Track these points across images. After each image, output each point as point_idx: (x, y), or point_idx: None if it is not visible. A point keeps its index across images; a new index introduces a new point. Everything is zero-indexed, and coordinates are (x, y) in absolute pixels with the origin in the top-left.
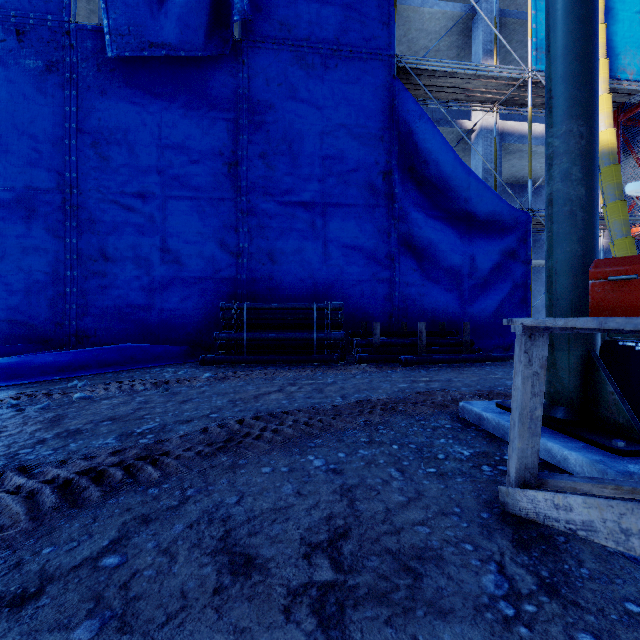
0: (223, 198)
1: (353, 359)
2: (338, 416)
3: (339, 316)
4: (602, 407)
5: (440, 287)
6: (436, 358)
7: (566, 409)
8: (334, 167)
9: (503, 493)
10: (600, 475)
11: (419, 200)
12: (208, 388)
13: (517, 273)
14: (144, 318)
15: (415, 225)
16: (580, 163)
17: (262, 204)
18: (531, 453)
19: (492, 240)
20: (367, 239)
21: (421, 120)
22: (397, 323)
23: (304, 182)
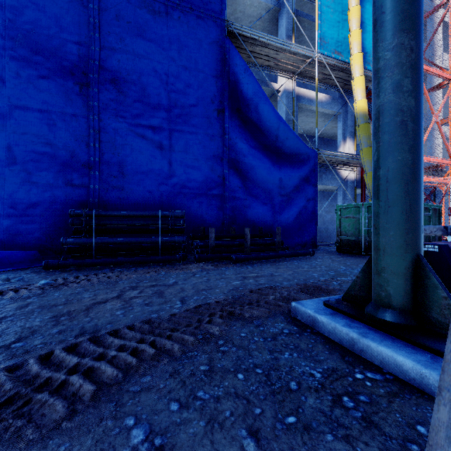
0: (74, 114)
1: (193, 257)
2: (175, 332)
3: (182, 222)
4: (433, 311)
5: (259, 201)
6: (258, 255)
7: (398, 312)
8: (178, 100)
9: None
10: None
11: (244, 134)
12: (36, 299)
13: (309, 193)
14: None
15: (241, 153)
16: (411, 75)
17: (113, 124)
18: None
19: (294, 168)
20: (205, 161)
21: (245, 73)
22: (228, 228)
23: (152, 109)
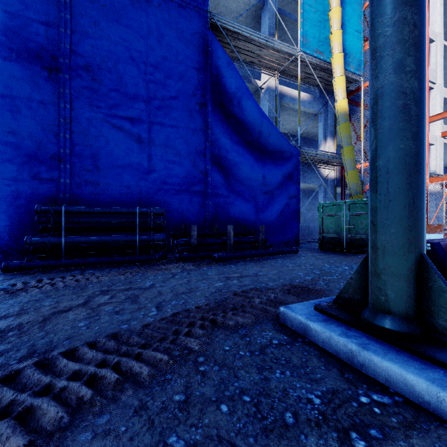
0: (42, 101)
1: (174, 257)
2: (146, 350)
3: (161, 220)
4: (440, 317)
5: (242, 198)
6: (242, 254)
7: (400, 319)
8: (158, 91)
9: None
10: None
11: (227, 130)
12: None
13: (292, 190)
14: None
15: (224, 149)
16: (414, 54)
17: (86, 113)
18: None
19: (277, 165)
20: (186, 156)
21: (229, 66)
22: (210, 226)
23: (130, 100)
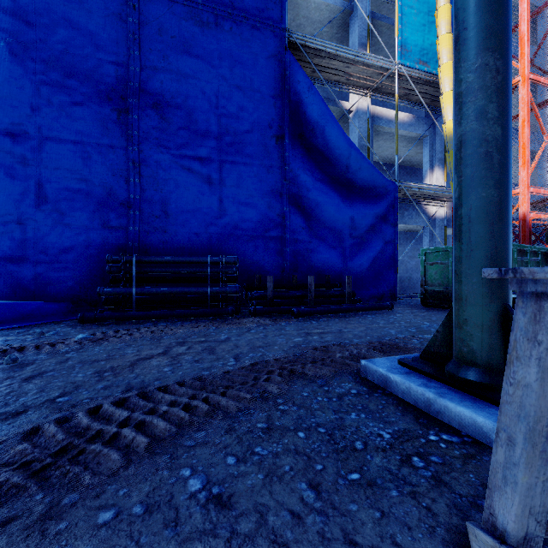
0: (111, 145)
1: (248, 311)
2: (229, 390)
3: (234, 270)
4: None
5: (326, 244)
6: (325, 309)
7: (482, 370)
8: (229, 126)
9: (484, 544)
10: None
11: (308, 165)
12: (75, 354)
13: (387, 234)
14: (13, 271)
15: (304, 187)
16: (496, 100)
17: (155, 155)
18: (541, 490)
19: (368, 204)
20: (261, 197)
21: (310, 91)
22: (288, 276)
23: (199, 137)
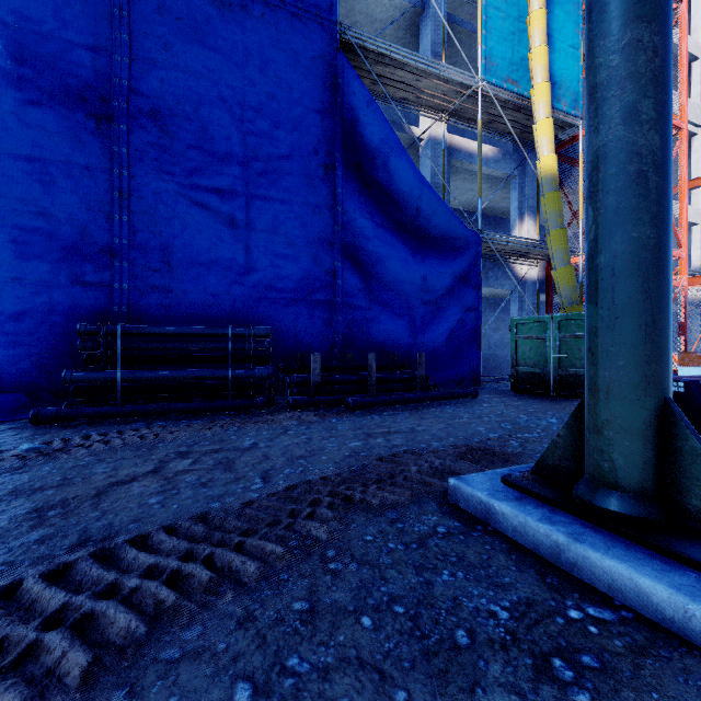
0: (87, 166)
1: (285, 402)
2: (249, 538)
3: (266, 345)
4: (694, 495)
5: (390, 311)
6: (390, 398)
7: (633, 497)
8: (260, 148)
9: None
10: None
11: (366, 205)
12: (8, 478)
13: (468, 299)
14: None
15: (362, 235)
16: (654, 94)
17: (153, 184)
18: None
19: (444, 260)
20: (304, 247)
21: (369, 107)
22: (341, 354)
23: (217, 162)
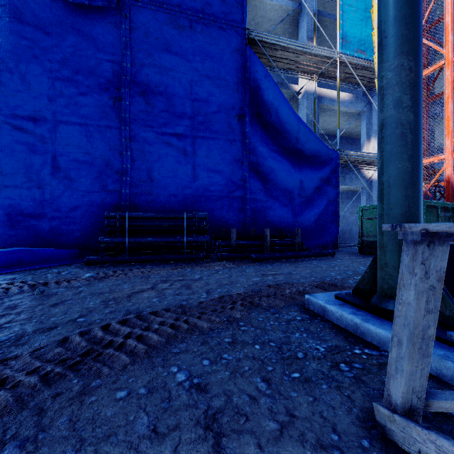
0: (109, 126)
1: (216, 257)
2: (203, 315)
3: (205, 224)
4: None
5: (279, 203)
6: (278, 255)
7: None
8: (201, 108)
9: (383, 415)
10: (449, 372)
11: (264, 138)
12: (85, 288)
13: (330, 194)
14: (35, 225)
15: (261, 156)
16: (410, 92)
17: (142, 133)
18: (420, 375)
19: (314, 170)
20: (226, 165)
21: (266, 78)
22: (248, 229)
23: (177, 118)
